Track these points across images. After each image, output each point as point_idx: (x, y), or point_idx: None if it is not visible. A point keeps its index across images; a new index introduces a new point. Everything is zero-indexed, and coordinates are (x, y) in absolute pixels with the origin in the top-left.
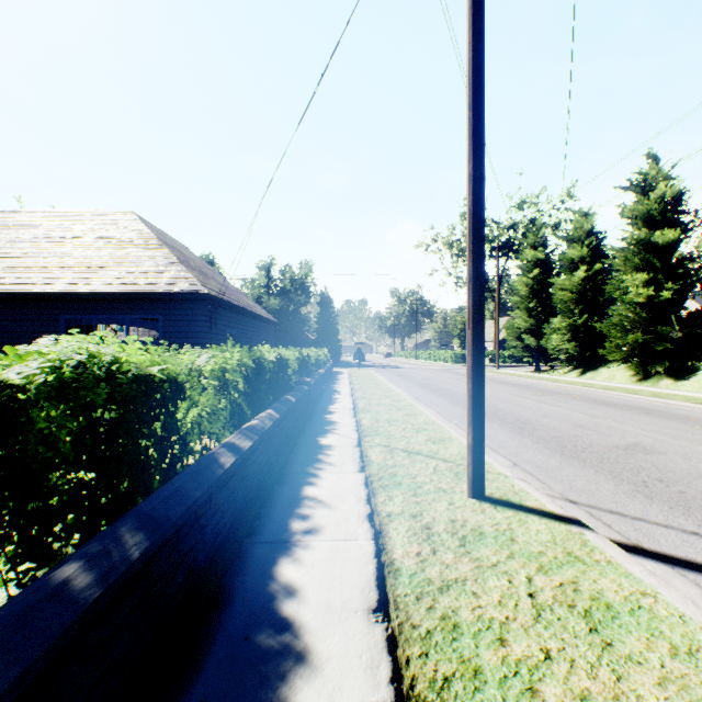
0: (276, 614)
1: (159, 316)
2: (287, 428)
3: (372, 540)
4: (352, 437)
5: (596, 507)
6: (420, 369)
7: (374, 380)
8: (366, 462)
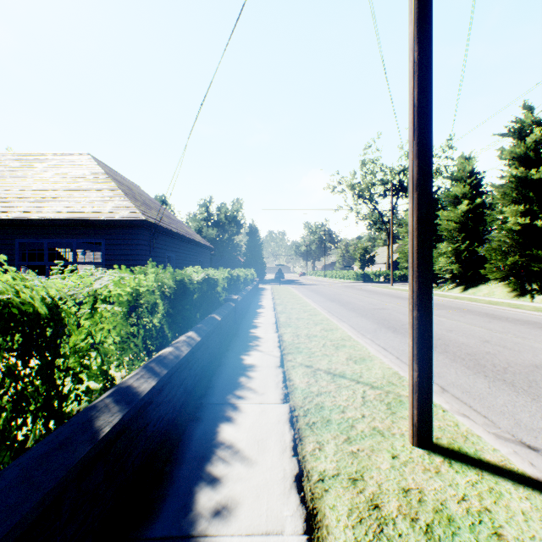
0: None
1: (102, 240)
2: (211, 347)
3: (303, 534)
4: (275, 354)
5: None
6: (329, 285)
7: (292, 295)
8: (290, 388)
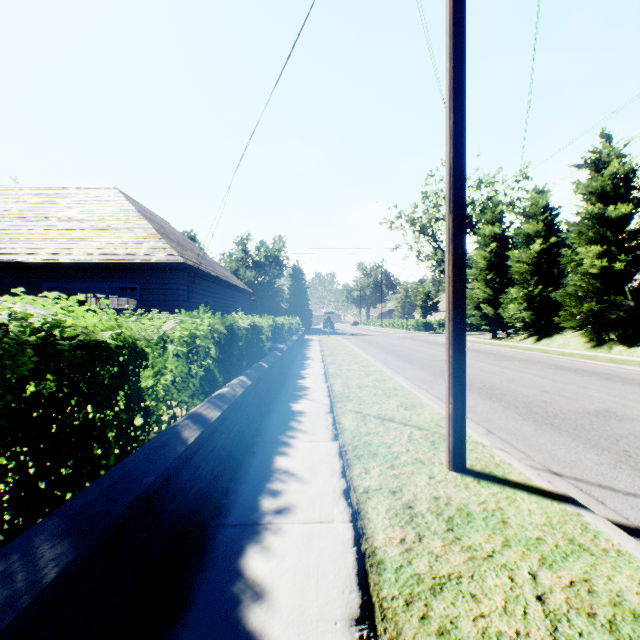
0: (240, 627)
1: (138, 285)
2: (260, 394)
3: (350, 522)
4: (324, 402)
5: (583, 480)
6: (385, 336)
7: (343, 346)
8: (339, 429)
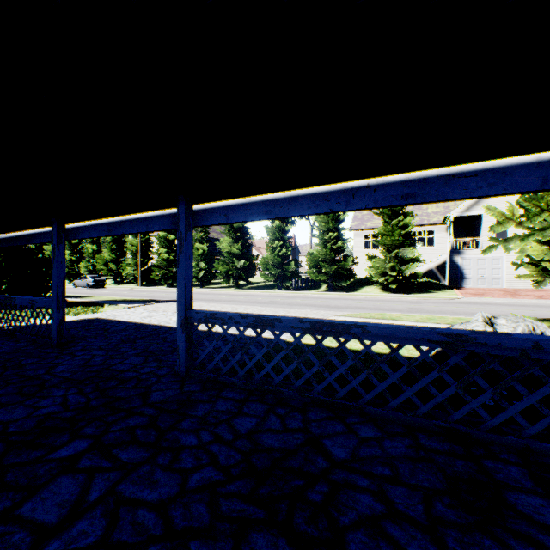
0: None
1: None
2: None
3: None
4: None
5: None
6: None
7: None
8: None
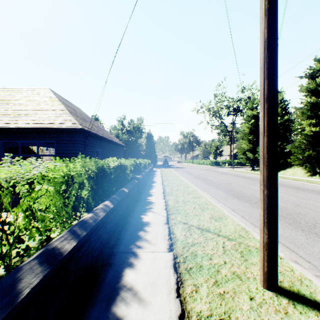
0: None
1: (55, 141)
2: (121, 210)
3: None
4: (163, 214)
5: None
6: (195, 168)
7: (173, 174)
8: (173, 240)
